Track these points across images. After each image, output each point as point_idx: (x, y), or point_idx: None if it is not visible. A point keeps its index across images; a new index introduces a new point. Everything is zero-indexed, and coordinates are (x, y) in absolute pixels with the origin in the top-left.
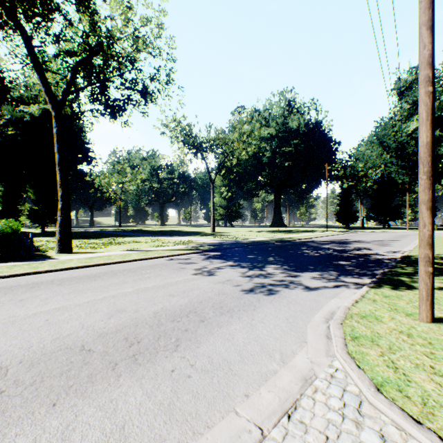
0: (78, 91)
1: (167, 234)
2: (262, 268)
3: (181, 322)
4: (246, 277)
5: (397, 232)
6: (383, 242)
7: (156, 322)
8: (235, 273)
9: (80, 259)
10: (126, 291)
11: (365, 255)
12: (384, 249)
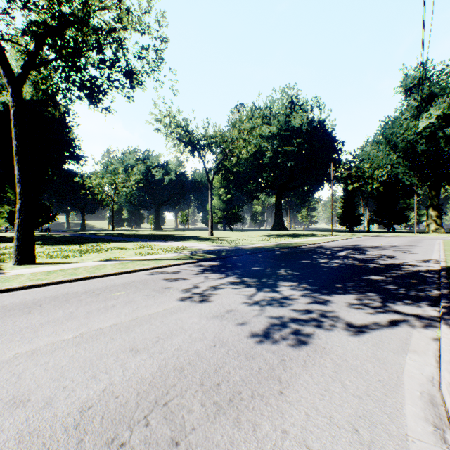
0: (43, 64)
1: (161, 239)
2: (274, 288)
3: (127, 448)
4: (254, 304)
5: (407, 237)
6: (402, 248)
7: (69, 449)
8: (238, 296)
9: (33, 275)
10: (61, 340)
11: (395, 265)
12: (410, 257)
